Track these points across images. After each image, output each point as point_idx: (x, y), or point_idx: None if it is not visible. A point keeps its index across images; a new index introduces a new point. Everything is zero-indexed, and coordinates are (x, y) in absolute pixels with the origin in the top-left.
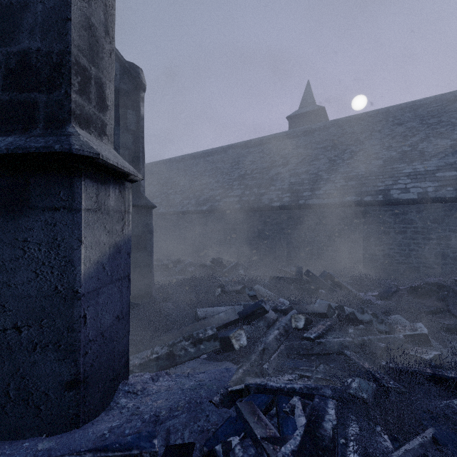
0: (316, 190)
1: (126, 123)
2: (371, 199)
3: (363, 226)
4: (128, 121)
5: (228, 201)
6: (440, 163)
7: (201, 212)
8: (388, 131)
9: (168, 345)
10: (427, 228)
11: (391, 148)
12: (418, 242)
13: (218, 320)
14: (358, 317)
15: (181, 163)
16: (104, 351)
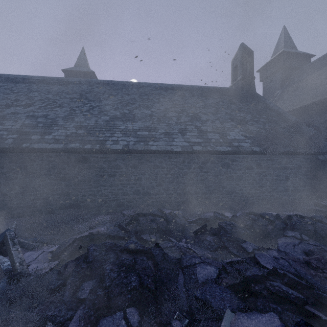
0: (47, 134)
1: None
2: (90, 147)
3: (84, 171)
4: None
5: None
6: (141, 125)
7: None
8: (120, 97)
9: None
10: (129, 172)
11: (117, 109)
12: (123, 183)
13: None
14: None
15: None
16: None
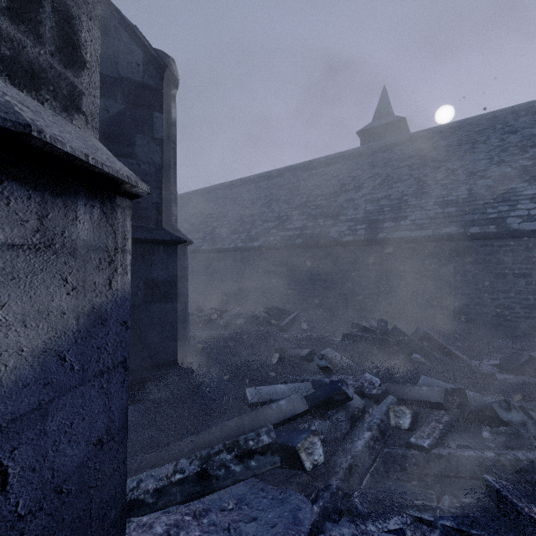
0: (401, 219)
1: (151, 130)
2: (479, 231)
3: (467, 267)
4: (155, 127)
5: (287, 235)
6: None
7: (252, 249)
8: (496, 141)
9: (201, 457)
10: None
11: (503, 163)
12: None
13: (277, 411)
14: (502, 416)
15: (228, 190)
16: (63, 520)
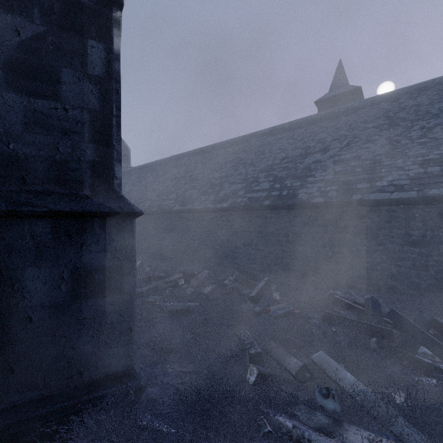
0: (376, 180)
1: (84, 63)
2: None
3: None
4: (90, 59)
5: (254, 197)
6: None
7: (220, 210)
8: None
9: None
10: None
11: None
12: None
13: None
14: None
15: (199, 155)
16: None
